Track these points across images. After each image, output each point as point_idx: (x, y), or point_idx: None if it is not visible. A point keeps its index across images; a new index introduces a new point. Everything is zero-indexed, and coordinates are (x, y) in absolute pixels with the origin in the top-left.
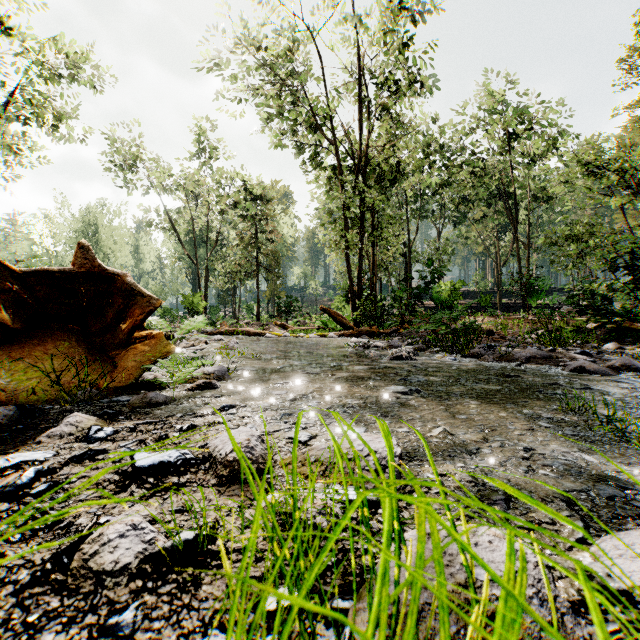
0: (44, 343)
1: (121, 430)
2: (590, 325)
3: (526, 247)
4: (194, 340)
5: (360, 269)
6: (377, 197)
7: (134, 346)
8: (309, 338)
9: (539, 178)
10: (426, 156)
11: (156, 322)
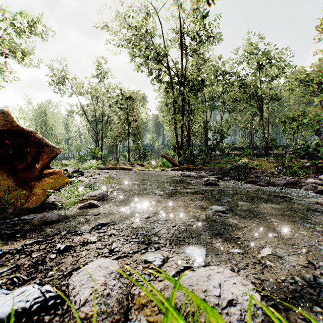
0: None
1: (7, 253)
2: (306, 164)
3: (267, 124)
4: (93, 172)
5: (182, 135)
6: (191, 97)
7: (43, 179)
8: (155, 171)
9: (272, 89)
10: (215, 77)
11: (67, 163)
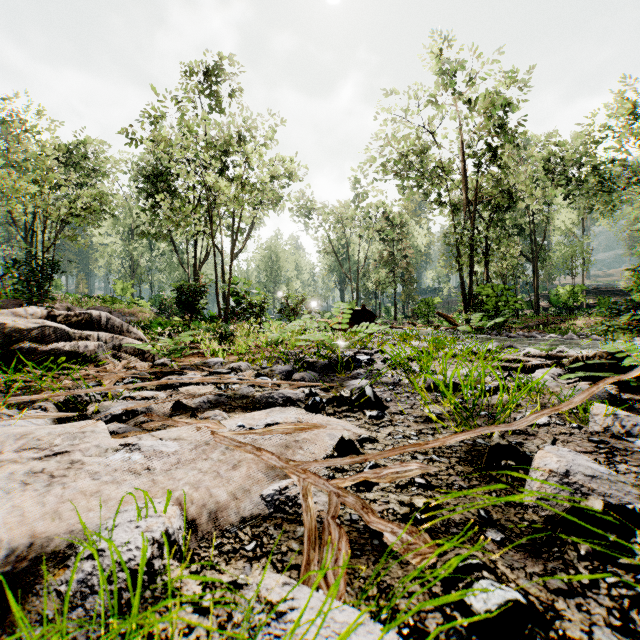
0: (351, 325)
1: None
2: None
3: None
4: None
5: (471, 283)
6: (485, 230)
7: None
8: (427, 330)
9: None
10: (549, 172)
11: None
